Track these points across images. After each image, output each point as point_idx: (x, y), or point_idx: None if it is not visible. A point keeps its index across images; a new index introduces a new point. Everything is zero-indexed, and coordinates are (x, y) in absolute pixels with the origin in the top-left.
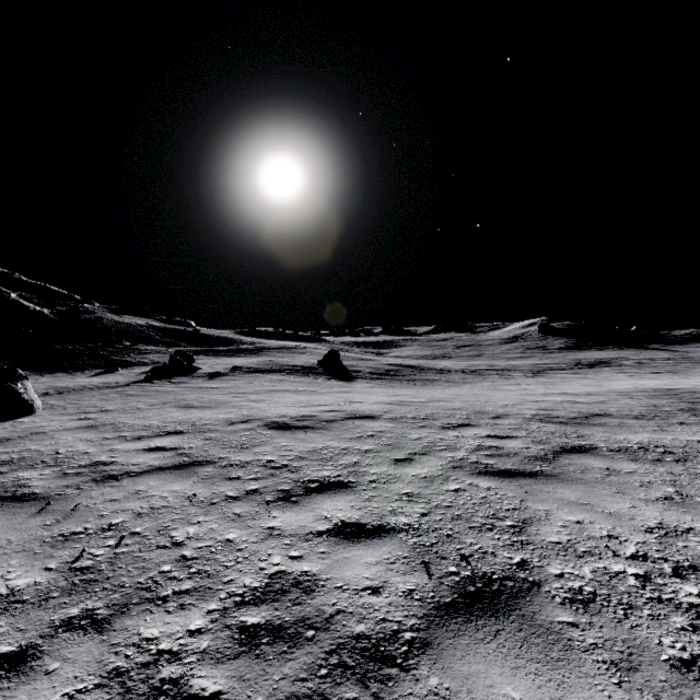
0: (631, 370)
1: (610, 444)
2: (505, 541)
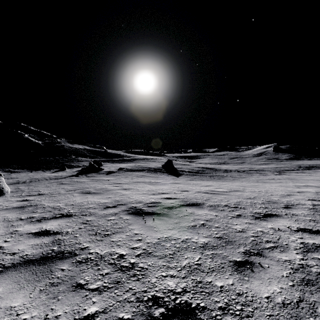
0: None
1: None
2: None
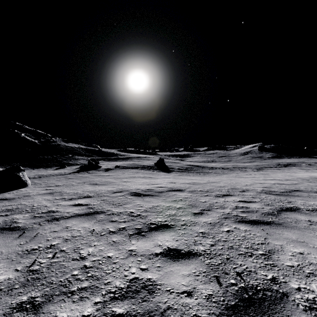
0: (306, 168)
1: (307, 206)
2: (261, 264)
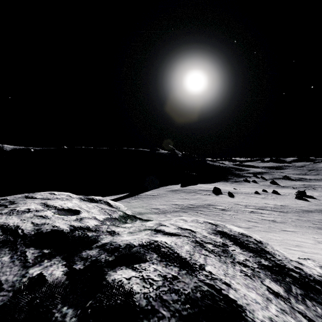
0: None
1: None
2: None
